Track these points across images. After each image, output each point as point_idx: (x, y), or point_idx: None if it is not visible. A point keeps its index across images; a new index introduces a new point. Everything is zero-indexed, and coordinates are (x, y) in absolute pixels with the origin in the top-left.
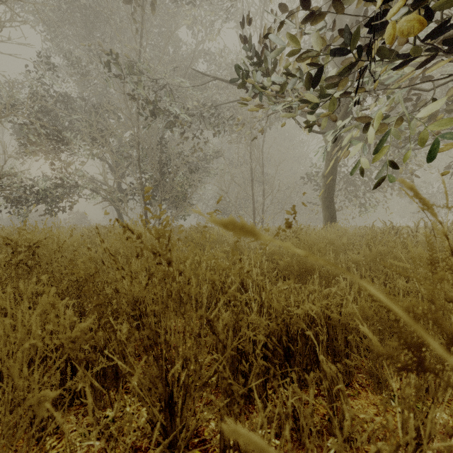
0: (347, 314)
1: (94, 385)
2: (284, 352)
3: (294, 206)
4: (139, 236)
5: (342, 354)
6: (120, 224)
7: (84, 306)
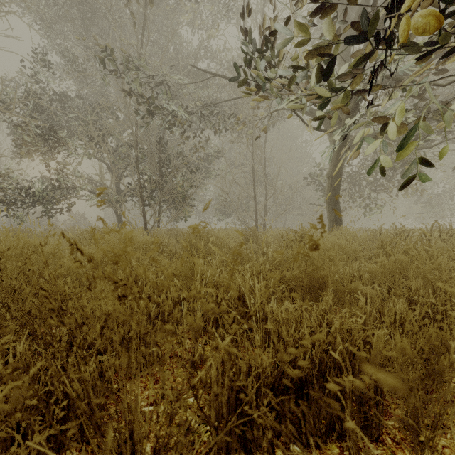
0: (378, 352)
1: (44, 452)
2: (296, 397)
3: (322, 216)
4: (90, 258)
5: (370, 401)
6: (66, 239)
7: (51, 332)
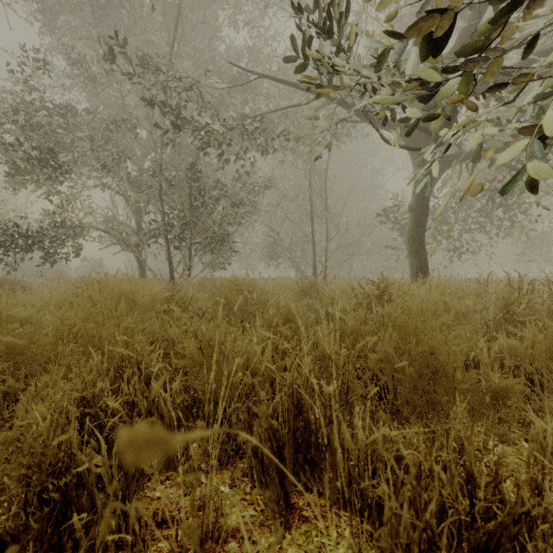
0: None
1: None
2: None
3: None
4: None
5: None
6: None
7: None
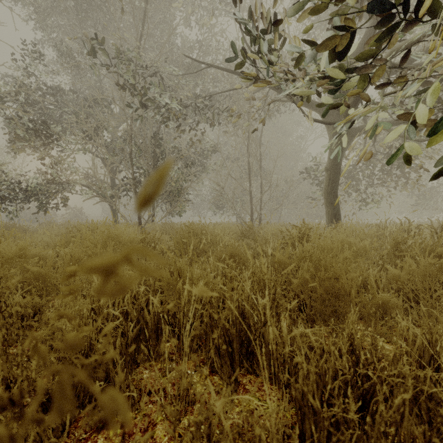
0: None
1: None
2: None
3: None
4: None
5: None
6: None
7: None
